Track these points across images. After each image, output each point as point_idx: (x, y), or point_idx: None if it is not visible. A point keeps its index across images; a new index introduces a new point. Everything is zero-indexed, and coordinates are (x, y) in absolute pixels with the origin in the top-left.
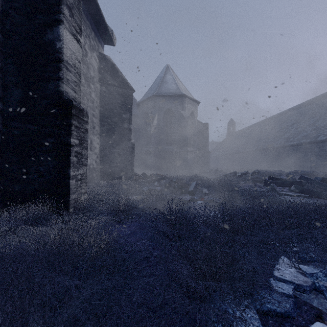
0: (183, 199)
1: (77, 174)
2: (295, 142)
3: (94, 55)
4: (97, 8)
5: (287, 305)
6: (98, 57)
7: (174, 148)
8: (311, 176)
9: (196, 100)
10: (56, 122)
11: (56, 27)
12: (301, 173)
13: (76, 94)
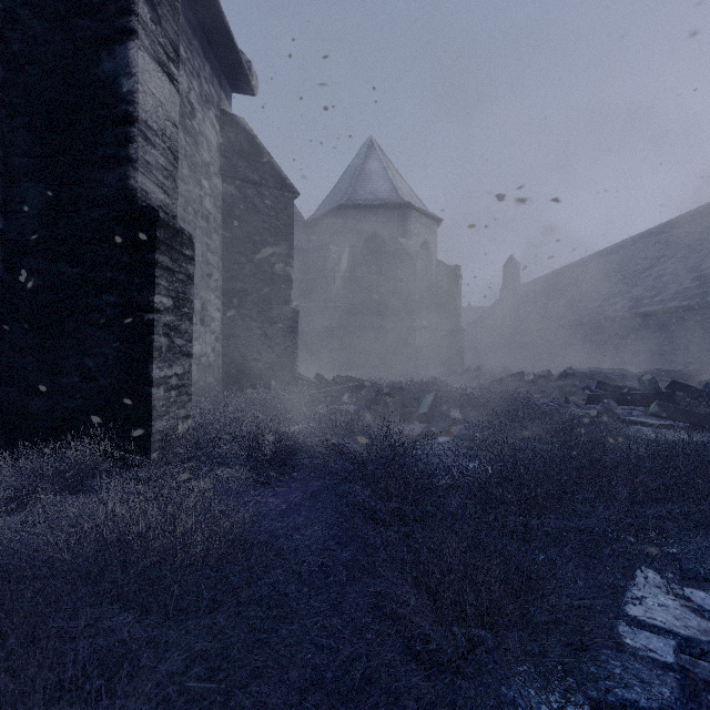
0: (407, 432)
1: (169, 375)
2: (654, 308)
3: (211, 115)
4: (216, 12)
5: (665, 690)
6: (219, 121)
7: (387, 321)
8: (694, 382)
9: (435, 216)
10: (122, 258)
11: (122, 46)
12: (671, 376)
13: (168, 197)
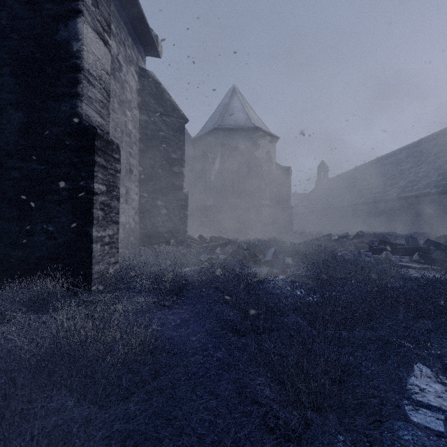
0: (257, 272)
1: (103, 235)
2: (414, 193)
3: (132, 70)
4: (135, 3)
5: None
6: (137, 74)
7: (244, 201)
8: (440, 240)
9: (274, 135)
10: (72, 159)
11: (72, 21)
12: (426, 237)
13: (103, 120)
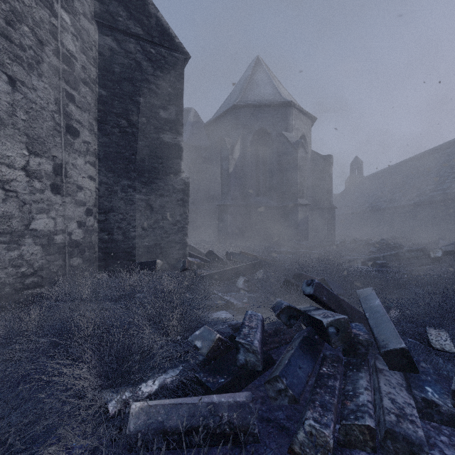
0: (402, 433)
1: None
2: None
3: None
4: None
5: None
6: None
7: (272, 200)
8: None
9: (311, 115)
10: None
11: None
12: None
13: None
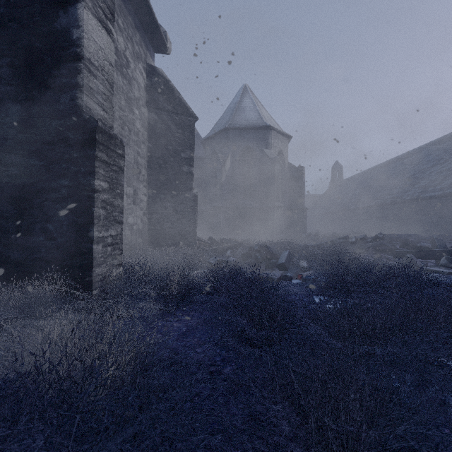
0: (270, 276)
1: (105, 236)
2: (437, 193)
3: (140, 67)
4: None
5: None
6: (145, 71)
7: (255, 203)
8: None
9: (287, 134)
10: (72, 154)
11: (72, 7)
12: (451, 239)
13: (106, 113)
